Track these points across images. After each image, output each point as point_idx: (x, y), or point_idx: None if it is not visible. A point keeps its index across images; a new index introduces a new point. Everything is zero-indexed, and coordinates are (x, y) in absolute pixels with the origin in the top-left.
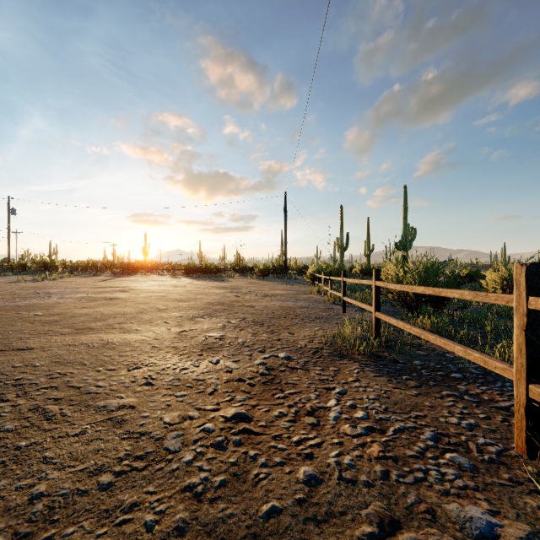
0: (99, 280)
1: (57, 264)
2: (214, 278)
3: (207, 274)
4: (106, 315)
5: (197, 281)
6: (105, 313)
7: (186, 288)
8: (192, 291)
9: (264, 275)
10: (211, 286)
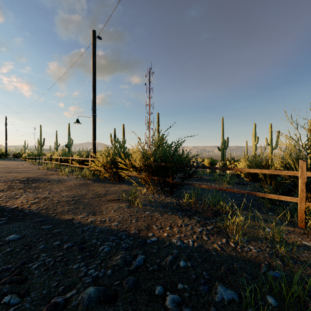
0: None
1: None
2: None
3: None
4: None
5: None
6: None
7: None
8: None
9: None
10: None
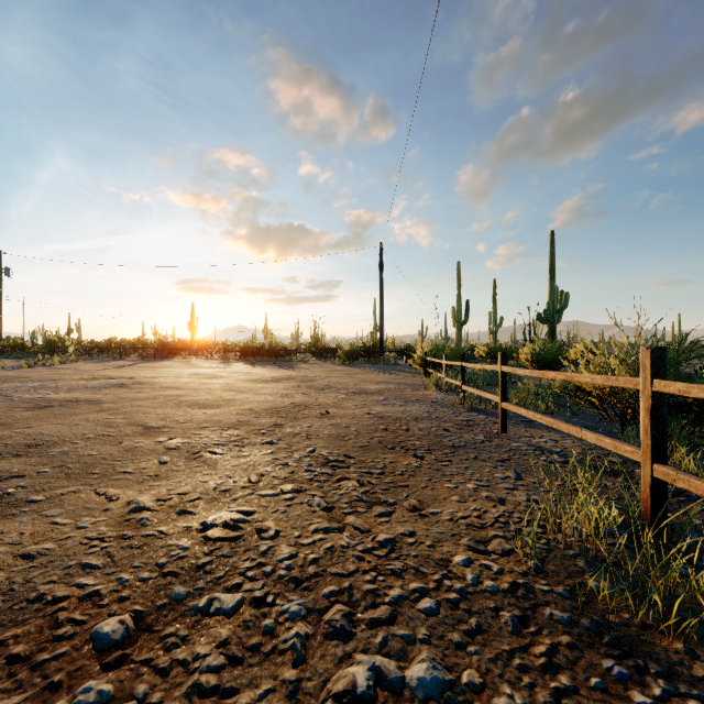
0: (114, 366)
1: (69, 344)
2: (280, 364)
3: (272, 358)
4: (4, 451)
5: (255, 368)
6: (11, 443)
7: (229, 379)
8: (235, 386)
9: (351, 359)
10: (270, 376)
